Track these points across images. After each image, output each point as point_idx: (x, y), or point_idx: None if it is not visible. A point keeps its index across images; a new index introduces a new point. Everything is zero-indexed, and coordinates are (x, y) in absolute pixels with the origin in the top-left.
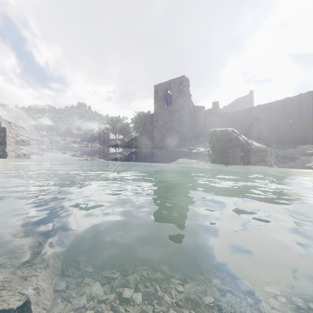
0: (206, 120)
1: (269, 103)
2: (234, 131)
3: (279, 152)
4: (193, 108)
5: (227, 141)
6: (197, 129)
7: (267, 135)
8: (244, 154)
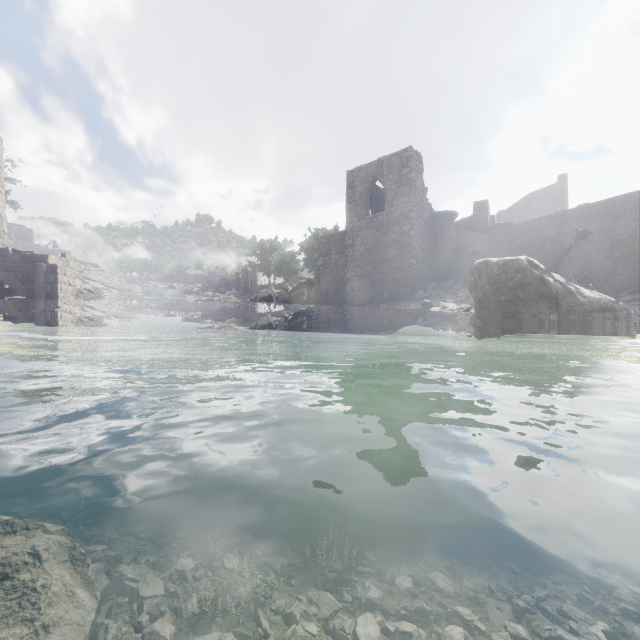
0: (460, 241)
1: (609, 201)
2: (535, 263)
3: (639, 311)
4: (431, 217)
5: (517, 287)
6: (440, 262)
7: (608, 273)
8: (559, 318)
